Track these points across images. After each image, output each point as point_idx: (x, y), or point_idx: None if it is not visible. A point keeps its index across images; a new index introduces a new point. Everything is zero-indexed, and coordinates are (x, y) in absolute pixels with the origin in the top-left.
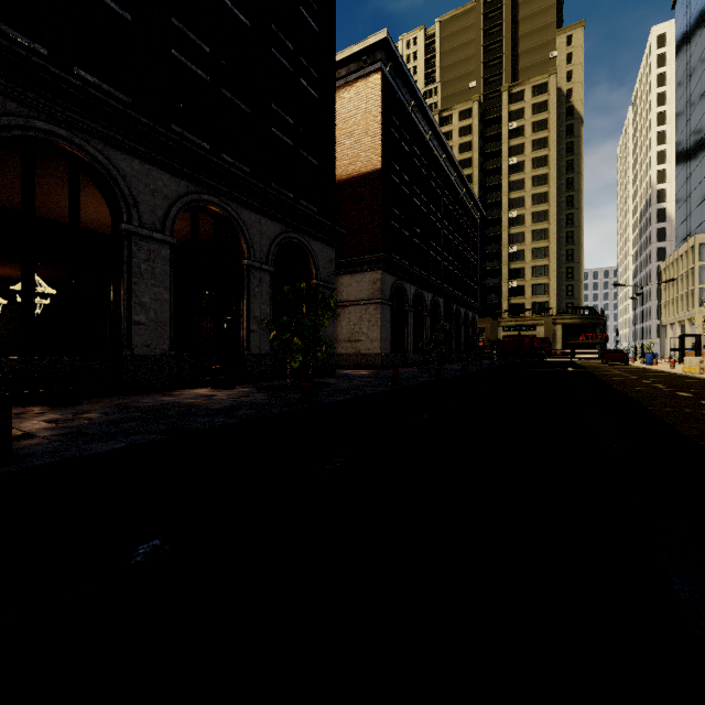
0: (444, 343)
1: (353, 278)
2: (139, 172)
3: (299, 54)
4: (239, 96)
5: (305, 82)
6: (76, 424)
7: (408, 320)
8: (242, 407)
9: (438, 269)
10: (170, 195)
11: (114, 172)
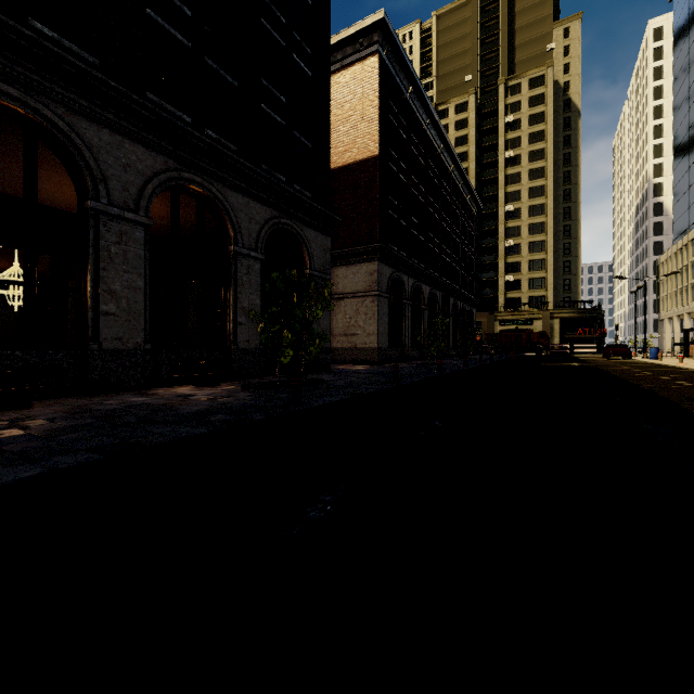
0: (442, 337)
1: (348, 269)
2: (108, 143)
3: (291, 28)
4: (225, 66)
5: (298, 58)
6: (2, 436)
7: (405, 313)
8: (219, 410)
9: (436, 261)
10: (145, 171)
11: (77, 141)
